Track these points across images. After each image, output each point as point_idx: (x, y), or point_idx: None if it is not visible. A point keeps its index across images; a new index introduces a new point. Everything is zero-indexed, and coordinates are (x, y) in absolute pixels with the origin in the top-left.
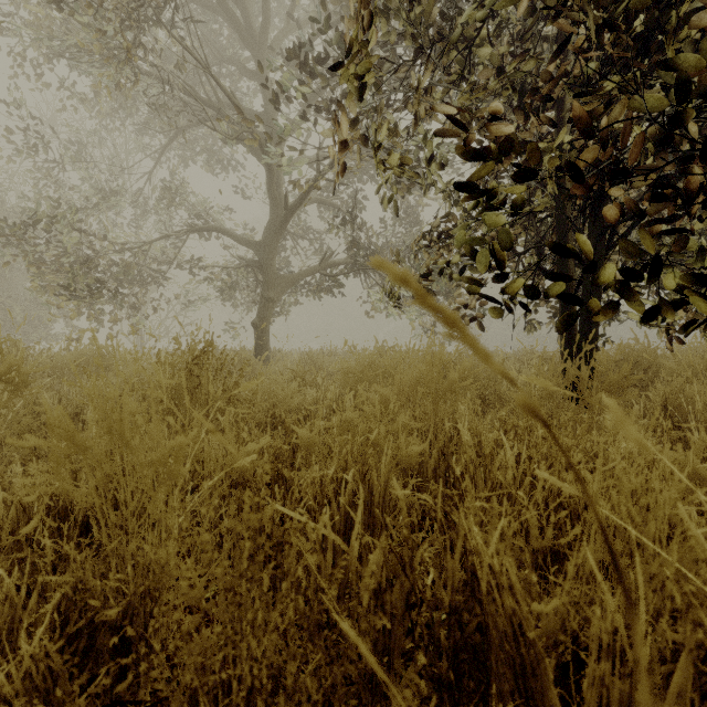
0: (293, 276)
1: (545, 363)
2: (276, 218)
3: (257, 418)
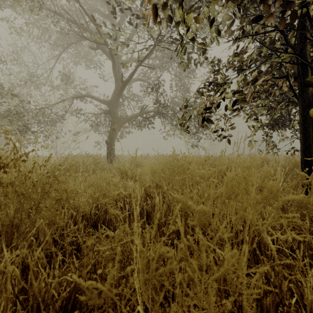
0: (126, 118)
1: (274, 164)
2: (118, 88)
3: (84, 210)
